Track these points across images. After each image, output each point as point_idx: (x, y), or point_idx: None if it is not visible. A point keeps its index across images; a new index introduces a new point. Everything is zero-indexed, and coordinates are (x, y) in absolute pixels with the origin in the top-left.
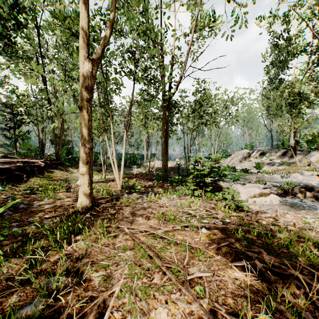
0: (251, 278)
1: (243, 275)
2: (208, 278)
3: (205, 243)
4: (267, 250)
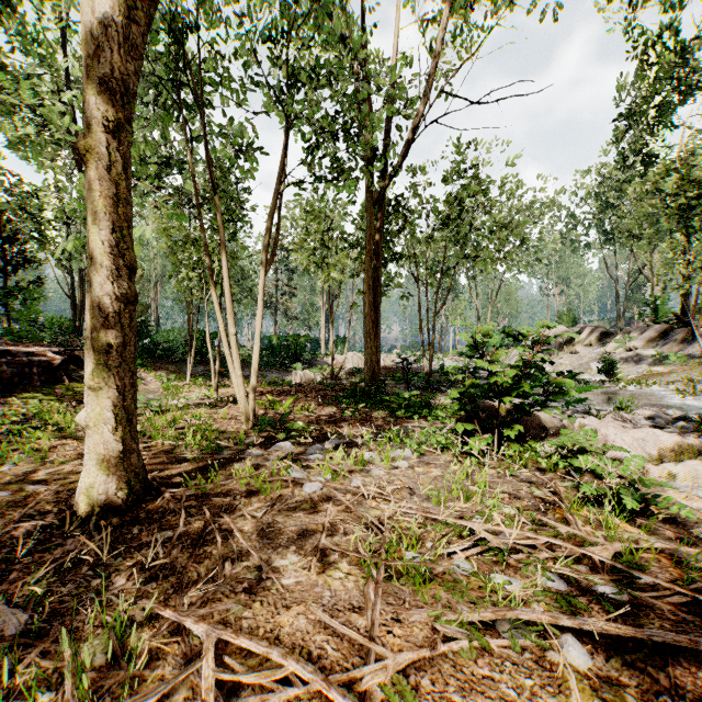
0: None
1: None
2: None
3: None
4: None
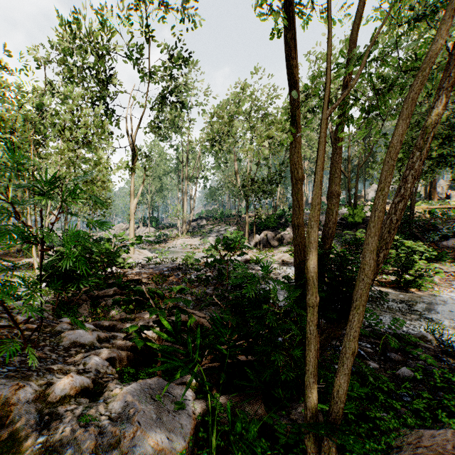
0: None
1: None
2: None
3: None
4: None
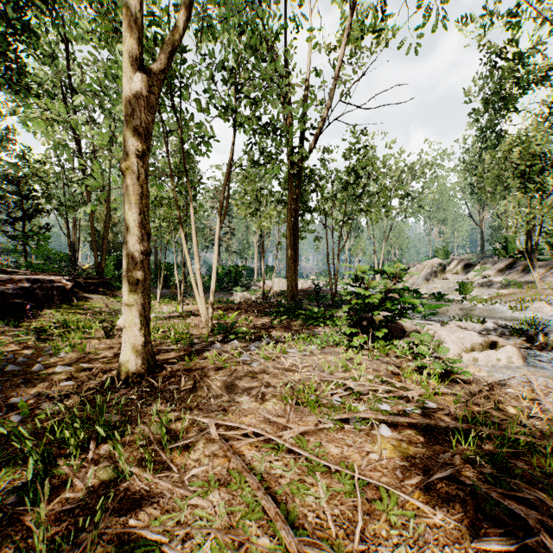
0: None
1: None
2: None
3: (395, 468)
4: (552, 493)
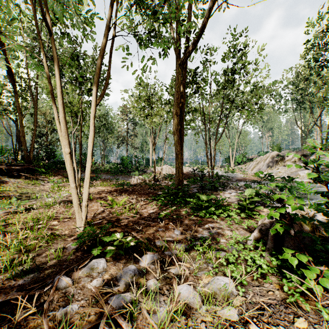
0: None
1: None
2: None
3: None
4: None
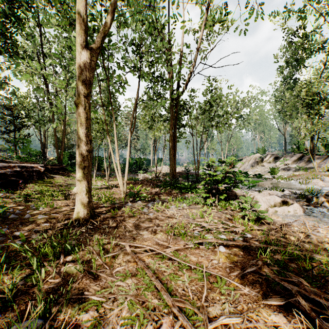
0: (296, 325)
1: (284, 320)
2: (236, 325)
3: (226, 267)
4: (308, 279)
